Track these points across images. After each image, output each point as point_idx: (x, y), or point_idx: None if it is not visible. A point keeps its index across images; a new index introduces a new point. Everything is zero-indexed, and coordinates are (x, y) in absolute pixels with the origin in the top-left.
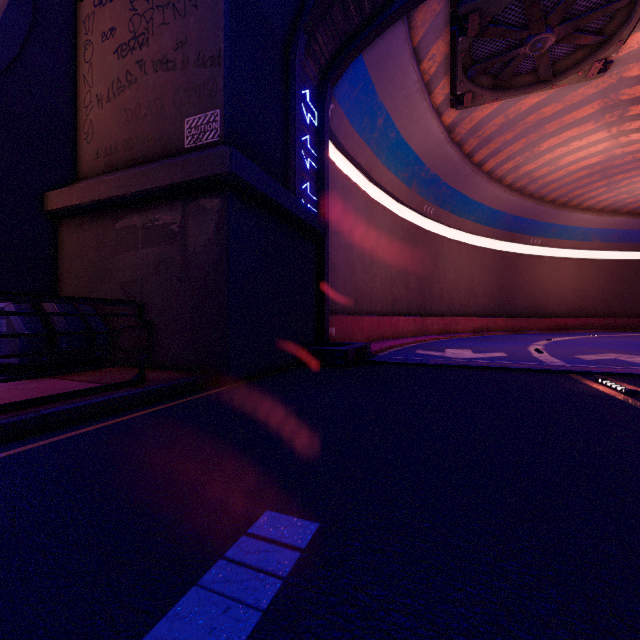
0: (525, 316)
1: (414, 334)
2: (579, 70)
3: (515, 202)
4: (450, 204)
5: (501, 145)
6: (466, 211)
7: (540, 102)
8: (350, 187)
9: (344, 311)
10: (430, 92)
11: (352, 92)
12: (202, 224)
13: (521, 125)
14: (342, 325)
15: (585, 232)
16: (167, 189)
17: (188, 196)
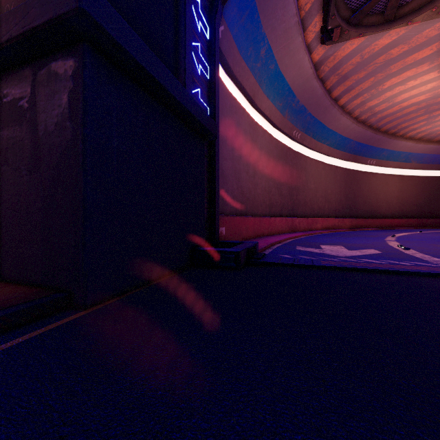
0: (364, 217)
1: (286, 231)
2: (434, 6)
3: (359, 131)
4: (312, 131)
5: (354, 83)
6: (323, 137)
7: (390, 43)
8: (237, 108)
9: (232, 212)
10: (304, 29)
11: (240, 18)
12: (53, 95)
13: (372, 65)
14: (231, 225)
15: (406, 156)
16: (8, 49)
17: (38, 60)
